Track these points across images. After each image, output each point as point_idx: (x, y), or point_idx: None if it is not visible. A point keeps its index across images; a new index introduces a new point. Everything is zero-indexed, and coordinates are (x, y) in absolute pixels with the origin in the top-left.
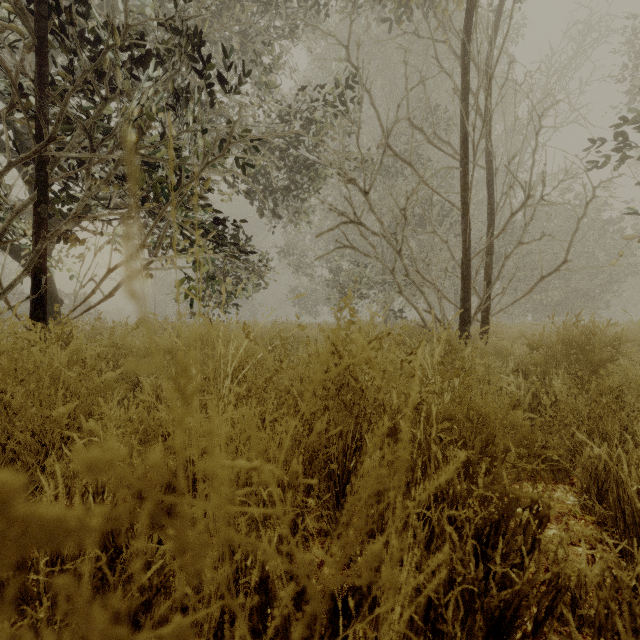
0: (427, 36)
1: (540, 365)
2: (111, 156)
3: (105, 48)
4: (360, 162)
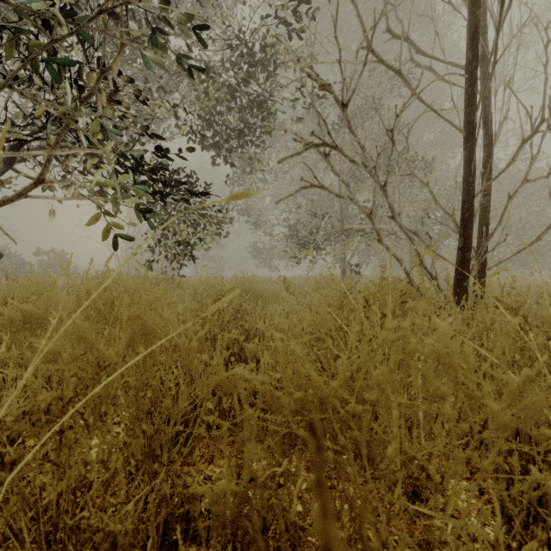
0: None
1: None
2: None
3: None
4: (337, 60)
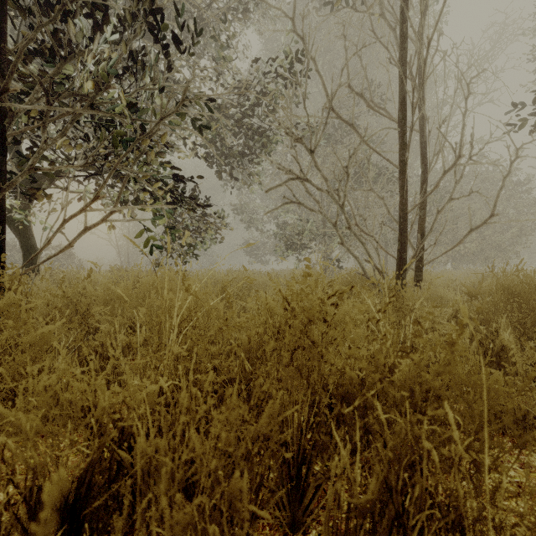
0: (366, 11)
1: (482, 313)
2: (65, 109)
3: (61, 5)
4: (306, 122)
